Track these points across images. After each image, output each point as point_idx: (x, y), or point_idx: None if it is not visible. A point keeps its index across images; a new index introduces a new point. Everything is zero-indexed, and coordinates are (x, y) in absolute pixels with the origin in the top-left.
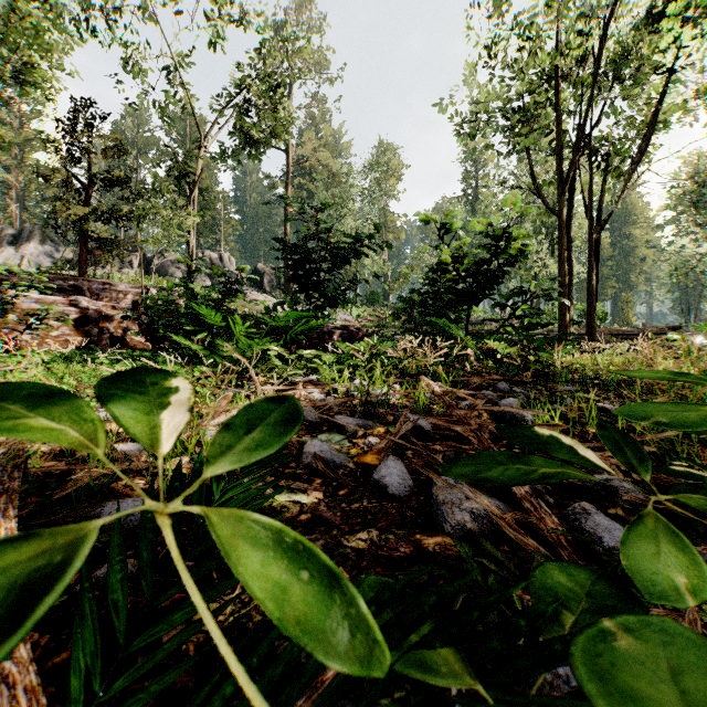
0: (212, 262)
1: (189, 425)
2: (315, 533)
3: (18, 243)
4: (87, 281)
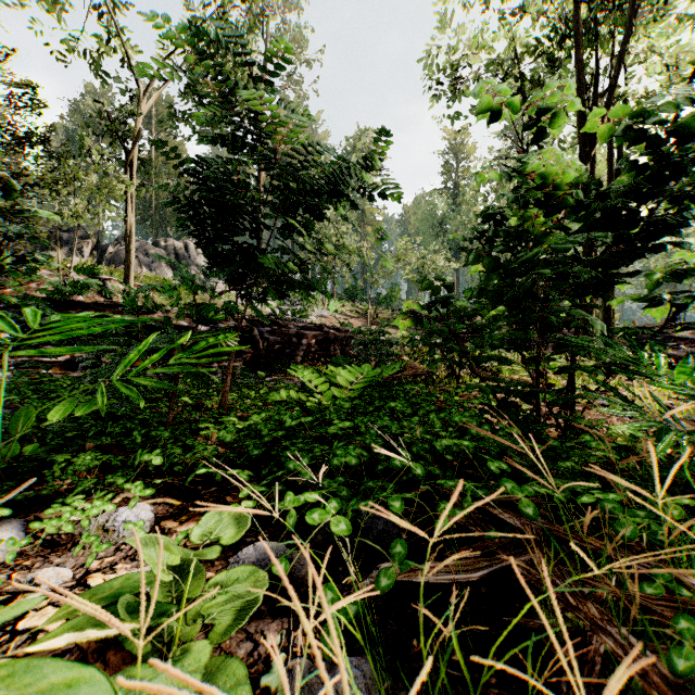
0: (176, 251)
1: None
2: None
3: None
4: None
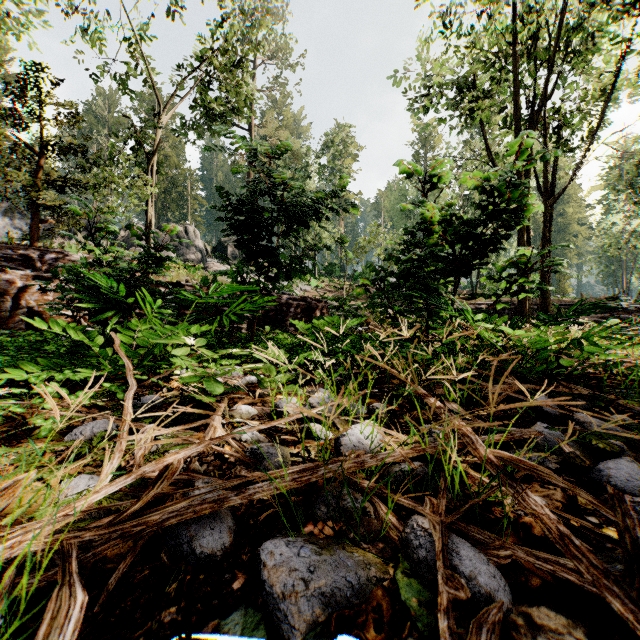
0: (178, 234)
1: None
2: None
3: None
4: (39, 250)
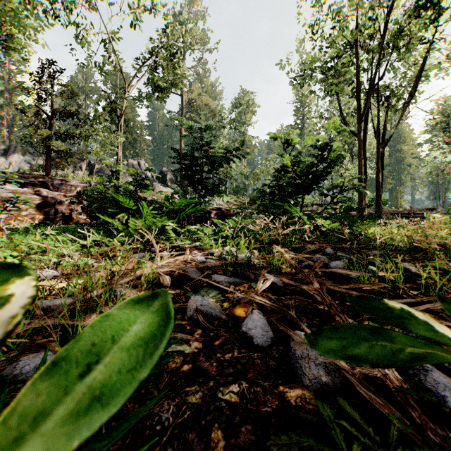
0: (133, 167)
1: (102, 284)
2: (194, 384)
3: (7, 154)
4: (51, 178)
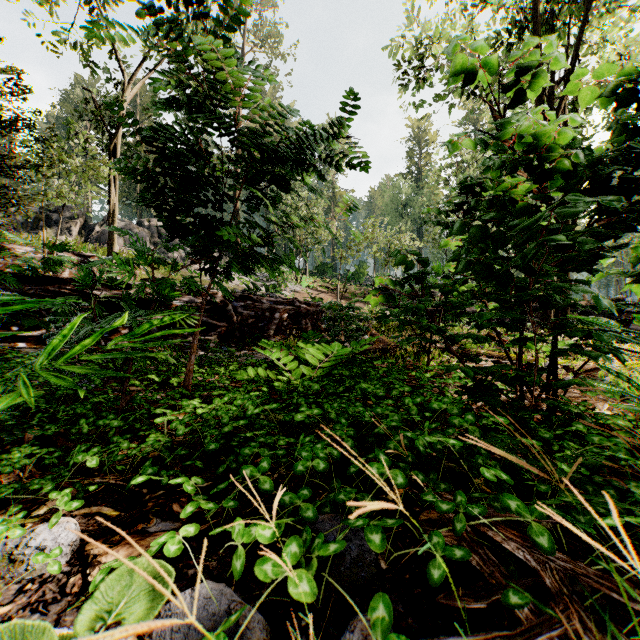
0: (159, 231)
1: None
2: None
3: None
4: None
